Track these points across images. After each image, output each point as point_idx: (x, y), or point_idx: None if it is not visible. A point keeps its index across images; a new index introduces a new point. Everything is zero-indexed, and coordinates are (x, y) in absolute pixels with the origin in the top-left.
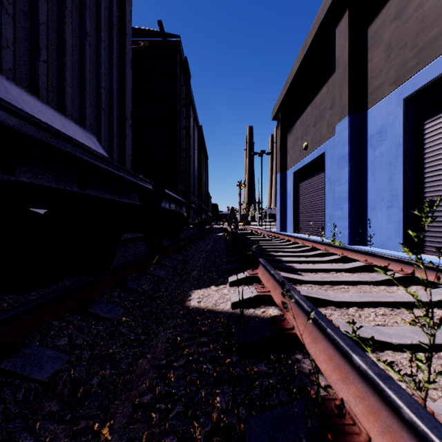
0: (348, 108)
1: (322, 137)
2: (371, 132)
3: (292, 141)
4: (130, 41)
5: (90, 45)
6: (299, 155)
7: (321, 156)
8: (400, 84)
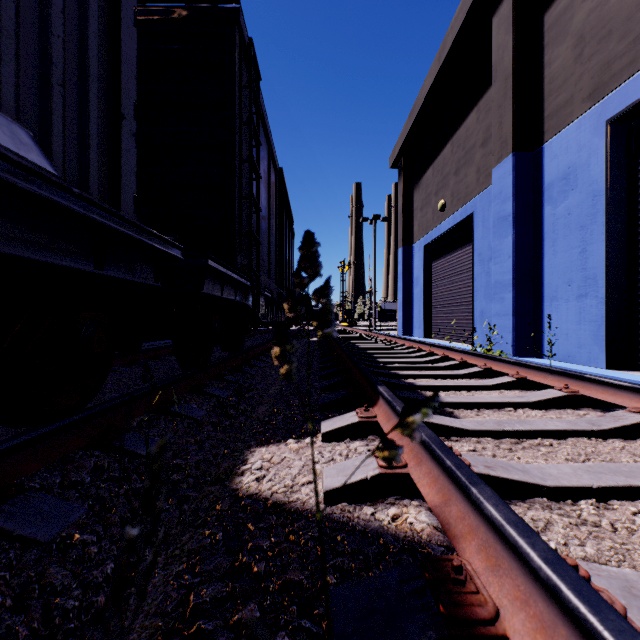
0: (512, 142)
1: (469, 191)
2: (549, 178)
3: (421, 200)
4: None
5: None
6: (432, 220)
7: (467, 220)
8: (600, 98)
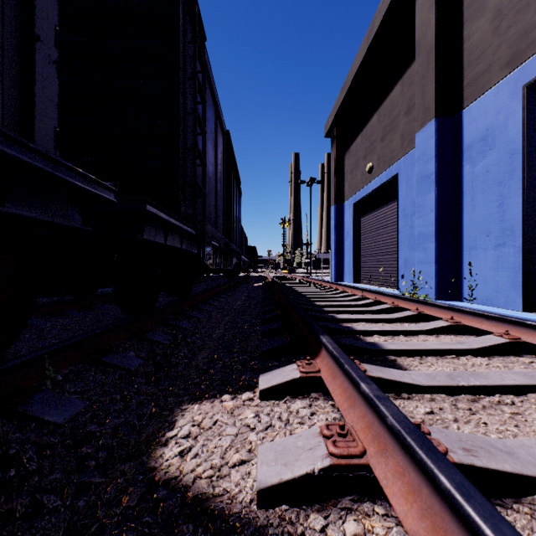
0: (435, 108)
1: (394, 154)
2: (468, 140)
3: (351, 164)
4: None
5: None
6: (361, 181)
7: (392, 180)
8: (517, 65)
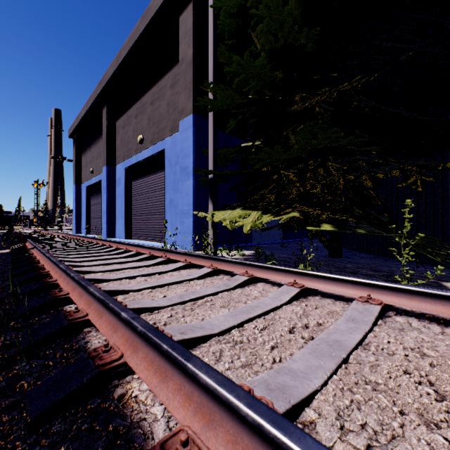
0: (107, 161)
1: (101, 169)
2: (117, 178)
3: (85, 162)
4: None
5: None
6: (89, 175)
7: (101, 181)
8: (124, 160)
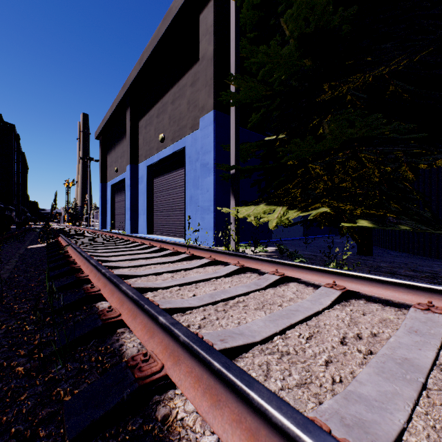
0: (130, 160)
1: (124, 168)
2: (140, 176)
3: (110, 162)
4: None
5: None
6: (114, 174)
7: (124, 179)
8: (146, 159)
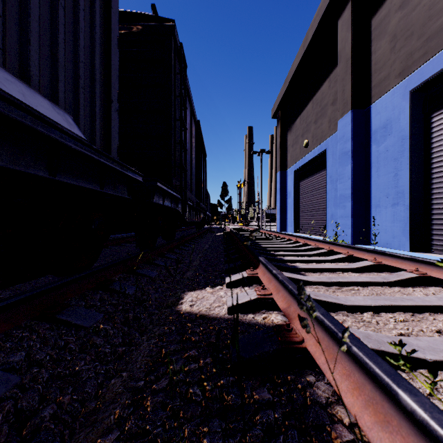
0: (351, 103)
1: (324, 134)
2: (375, 127)
3: (292, 139)
4: (116, 16)
5: (64, 10)
6: (299, 153)
7: (322, 153)
8: (406, 76)
